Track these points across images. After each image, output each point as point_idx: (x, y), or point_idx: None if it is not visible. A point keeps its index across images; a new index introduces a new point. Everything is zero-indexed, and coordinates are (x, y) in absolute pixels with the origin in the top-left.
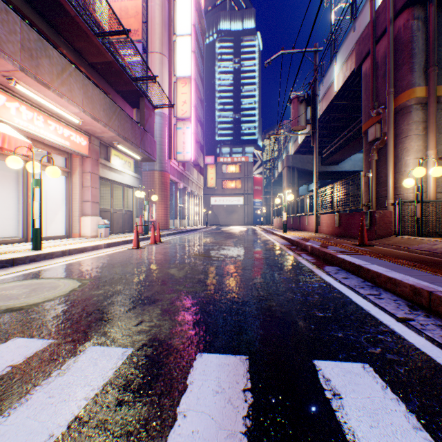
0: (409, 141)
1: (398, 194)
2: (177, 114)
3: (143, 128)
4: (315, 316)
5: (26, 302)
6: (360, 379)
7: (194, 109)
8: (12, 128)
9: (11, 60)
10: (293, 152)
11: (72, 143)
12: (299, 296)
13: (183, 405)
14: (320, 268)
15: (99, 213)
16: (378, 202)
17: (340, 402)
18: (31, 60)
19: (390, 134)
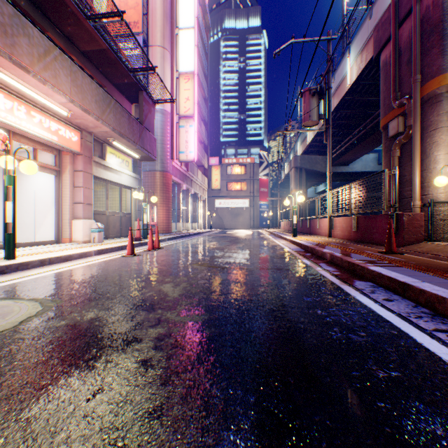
0: (440, 134)
1: (426, 194)
2: (179, 111)
3: (142, 124)
4: (376, 378)
5: None
6: None
7: (198, 108)
8: None
9: None
10: (301, 153)
11: (60, 138)
12: (337, 333)
13: None
14: (350, 284)
15: (92, 216)
16: (401, 204)
17: None
18: (5, 37)
19: (417, 126)
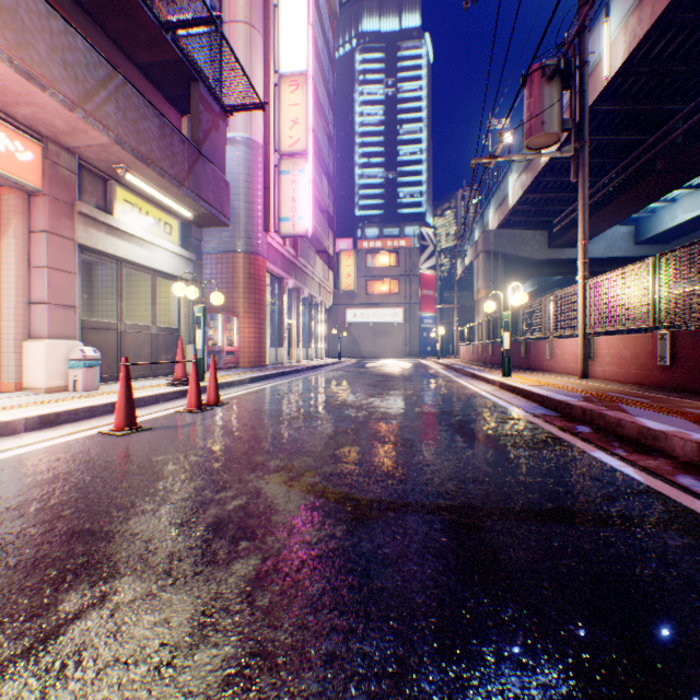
0: None
1: None
2: (280, 145)
3: (197, 148)
4: None
5: None
6: None
7: (316, 150)
8: None
9: None
10: (497, 225)
11: None
12: None
13: None
14: None
15: (74, 333)
16: None
17: None
18: None
19: None
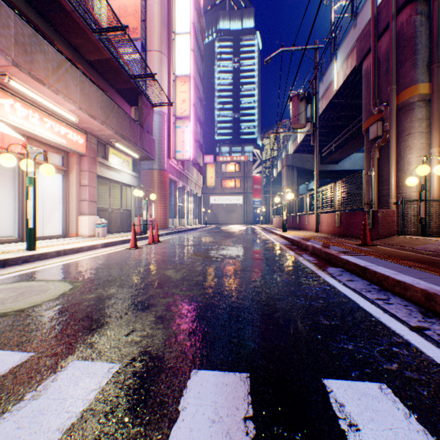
0: (412, 139)
1: (401, 193)
2: (176, 112)
3: (142, 127)
4: (321, 324)
5: (11, 307)
6: (378, 404)
7: (193, 108)
8: (7, 125)
9: (4, 55)
10: (293, 151)
11: (68, 141)
12: (302, 301)
13: (173, 439)
14: (323, 270)
15: (96, 212)
16: (380, 201)
17: (358, 436)
18: (25, 55)
19: (392, 131)
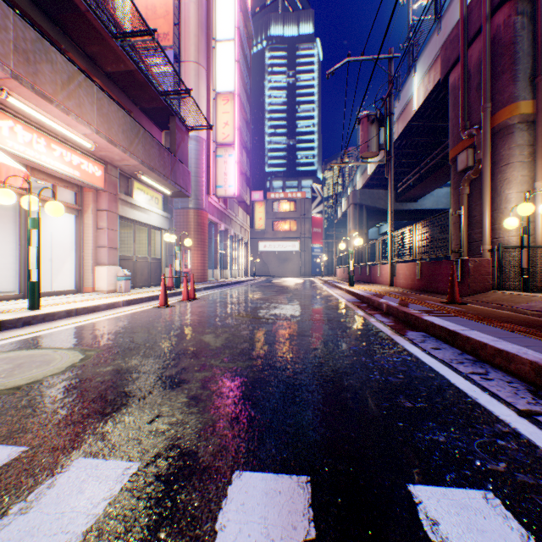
0: (511, 170)
1: (497, 237)
2: (217, 138)
3: (174, 155)
4: (402, 408)
5: (4, 384)
6: (484, 521)
7: (238, 133)
8: (5, 153)
9: (0, 64)
10: (361, 186)
11: (83, 173)
12: (377, 376)
13: None
14: (401, 335)
15: (117, 262)
16: (471, 248)
17: None
18: (27, 65)
19: (486, 161)
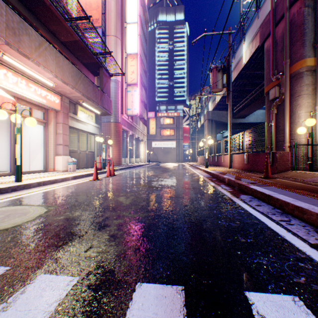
0: (302, 99)
1: (293, 139)
2: (127, 81)
3: (102, 91)
4: (239, 242)
5: None
6: (294, 316)
7: (140, 77)
8: (1, 89)
9: None
10: (212, 109)
11: (48, 101)
12: (223, 222)
13: None
14: (237, 197)
15: (68, 153)
16: (277, 145)
17: None
18: (14, 36)
19: (287, 94)
